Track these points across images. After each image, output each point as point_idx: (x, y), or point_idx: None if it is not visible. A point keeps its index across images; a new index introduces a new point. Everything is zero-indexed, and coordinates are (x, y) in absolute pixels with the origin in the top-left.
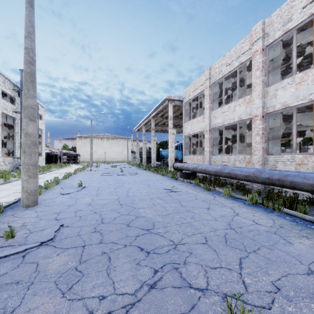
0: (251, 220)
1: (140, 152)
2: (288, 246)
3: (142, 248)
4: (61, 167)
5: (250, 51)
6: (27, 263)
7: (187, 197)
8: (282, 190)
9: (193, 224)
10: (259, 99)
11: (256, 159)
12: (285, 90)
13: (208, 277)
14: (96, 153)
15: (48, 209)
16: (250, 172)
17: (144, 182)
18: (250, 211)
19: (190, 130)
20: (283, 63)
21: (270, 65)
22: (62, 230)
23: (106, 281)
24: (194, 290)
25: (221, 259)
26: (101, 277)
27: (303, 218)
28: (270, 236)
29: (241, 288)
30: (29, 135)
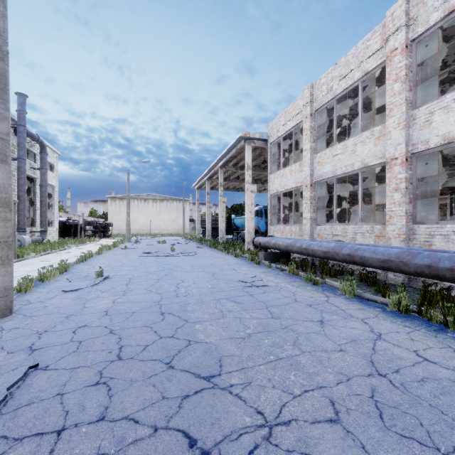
0: (412, 351)
1: (202, 220)
2: None
3: (193, 437)
4: (82, 242)
5: (383, 52)
6: None
7: (280, 298)
8: (443, 285)
9: (300, 362)
10: (399, 130)
11: (394, 231)
12: (448, 112)
13: None
14: (137, 222)
15: (27, 324)
16: (391, 255)
17: (206, 269)
18: (401, 328)
19: (279, 185)
20: (434, 73)
21: (418, 74)
22: (31, 379)
23: None
24: None
25: None
26: None
27: None
28: None
29: None
30: None
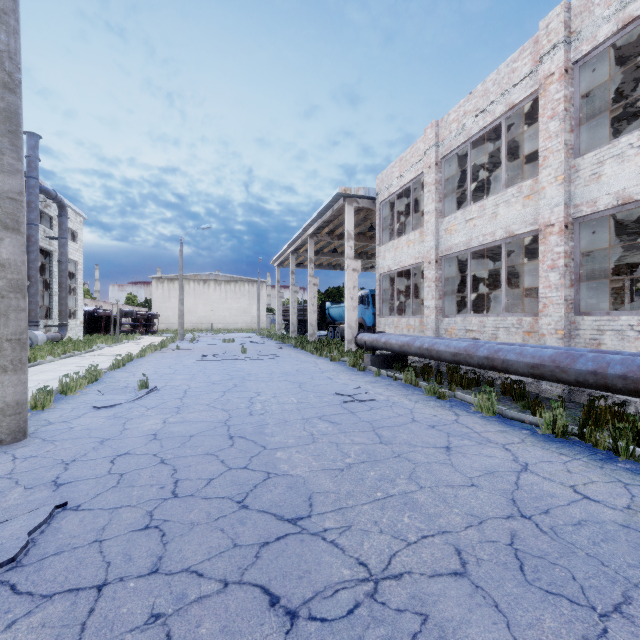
0: (569, 486)
1: (285, 310)
2: None
3: (275, 593)
4: (117, 341)
5: (535, 78)
6: None
7: (392, 417)
8: (616, 399)
9: (417, 500)
10: (556, 186)
11: (550, 326)
12: (623, 162)
13: None
14: (193, 313)
15: (47, 452)
16: (544, 358)
17: (291, 377)
18: (555, 456)
19: (391, 261)
20: (606, 107)
21: (582, 108)
22: (58, 521)
23: None
24: None
25: None
26: None
27: None
28: None
29: None
30: (1, 265)
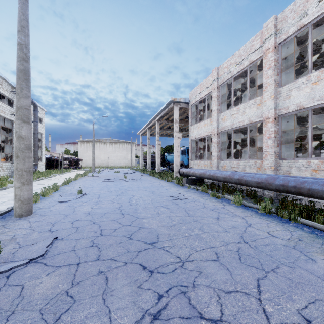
0: (266, 232)
1: (144, 157)
2: (311, 263)
3: (145, 266)
4: (62, 172)
5: (262, 49)
6: (10, 286)
7: (194, 206)
8: (297, 198)
9: (202, 237)
10: (271, 100)
11: (268, 164)
12: (299, 90)
13: (222, 304)
14: (99, 158)
15: (43, 219)
16: (262, 179)
17: (148, 189)
18: (263, 221)
19: (196, 133)
20: (296, 62)
21: (283, 64)
22: (56, 244)
23: (101, 309)
24: (205, 322)
25: (235, 281)
26: (96, 304)
27: (323, 230)
28: (289, 251)
29: (262, 319)
30: (22, 138)
